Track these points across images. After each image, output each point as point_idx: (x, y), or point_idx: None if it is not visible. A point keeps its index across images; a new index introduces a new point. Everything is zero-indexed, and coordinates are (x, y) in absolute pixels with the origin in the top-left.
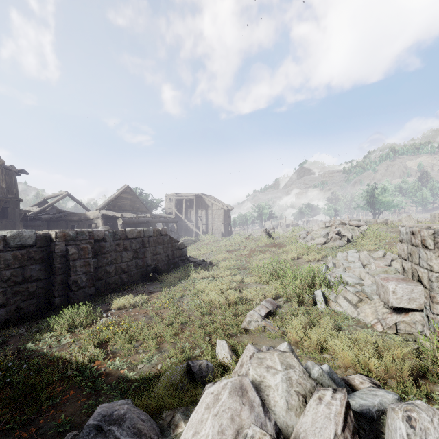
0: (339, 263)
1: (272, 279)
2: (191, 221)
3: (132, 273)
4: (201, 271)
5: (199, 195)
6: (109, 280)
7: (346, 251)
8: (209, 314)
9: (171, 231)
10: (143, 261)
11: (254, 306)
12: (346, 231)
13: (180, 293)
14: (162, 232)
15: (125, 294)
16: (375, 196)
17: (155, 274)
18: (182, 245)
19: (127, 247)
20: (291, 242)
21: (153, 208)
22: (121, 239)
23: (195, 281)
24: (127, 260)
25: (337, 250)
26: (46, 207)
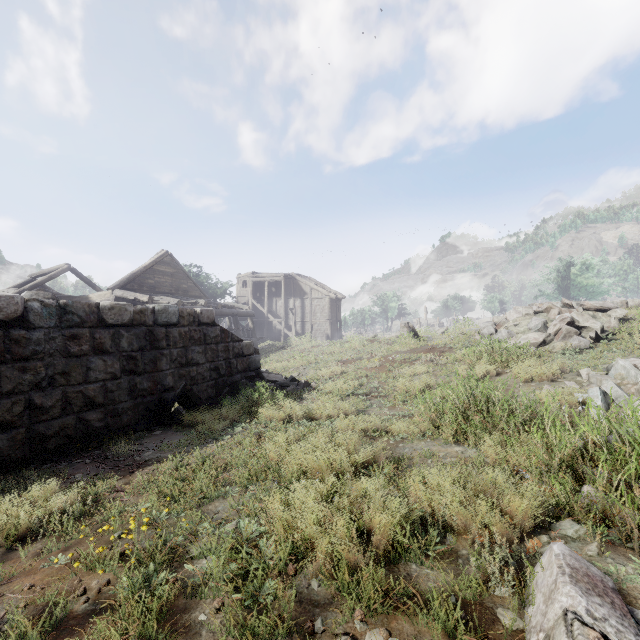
0: (639, 384)
1: (484, 432)
2: (277, 318)
3: (120, 407)
4: (284, 402)
5: (291, 276)
6: (41, 429)
7: (609, 358)
8: (285, 632)
9: (243, 331)
10: (152, 380)
11: (489, 584)
12: (586, 318)
13: (205, 479)
14: (202, 317)
15: (70, 469)
16: (571, 277)
17: (179, 409)
18: (249, 347)
19: (103, 345)
20: (463, 344)
21: (217, 295)
22: (86, 326)
23: (266, 428)
24: (103, 378)
25: (581, 355)
26: (28, 288)
